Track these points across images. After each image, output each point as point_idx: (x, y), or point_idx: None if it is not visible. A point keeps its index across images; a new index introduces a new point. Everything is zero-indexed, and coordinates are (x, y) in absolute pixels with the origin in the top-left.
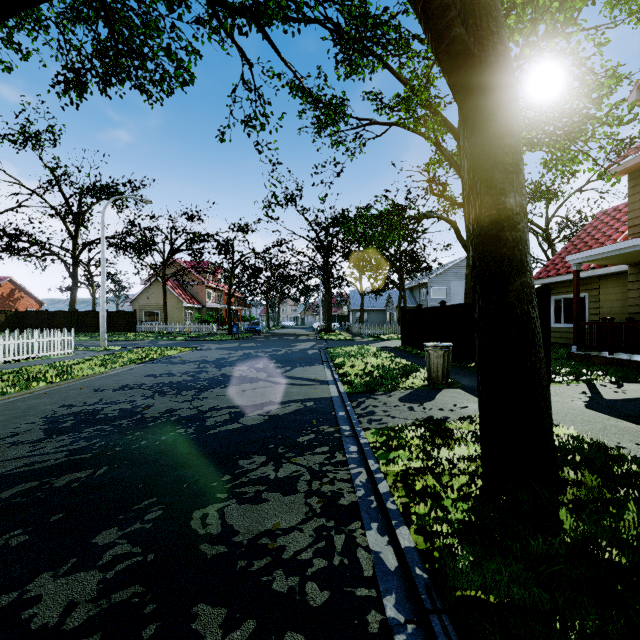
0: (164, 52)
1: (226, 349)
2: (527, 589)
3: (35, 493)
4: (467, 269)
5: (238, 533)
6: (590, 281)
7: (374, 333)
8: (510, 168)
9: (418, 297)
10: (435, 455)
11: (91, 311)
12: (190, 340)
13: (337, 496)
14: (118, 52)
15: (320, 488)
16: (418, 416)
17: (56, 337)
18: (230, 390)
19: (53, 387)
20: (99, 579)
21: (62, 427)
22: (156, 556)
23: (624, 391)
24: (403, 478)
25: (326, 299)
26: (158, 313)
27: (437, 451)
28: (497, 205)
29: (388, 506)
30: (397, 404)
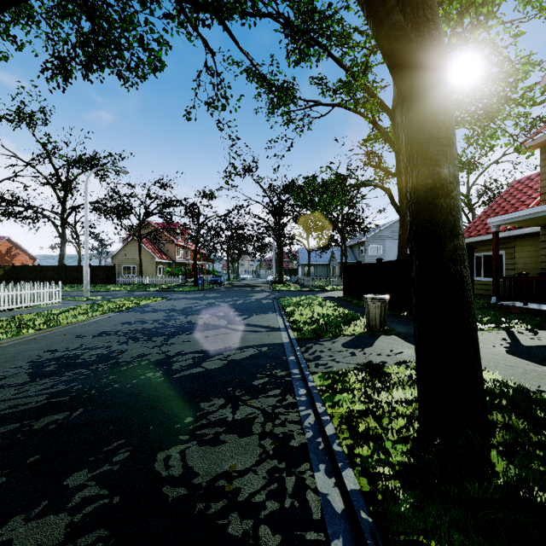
0: (137, 42)
1: (192, 299)
2: (466, 534)
3: (15, 435)
4: (400, 230)
5: (197, 475)
6: (507, 240)
7: (319, 285)
8: (444, 141)
9: (357, 254)
10: (375, 398)
11: (77, 266)
12: (161, 291)
13: (288, 438)
14: (98, 42)
15: (273, 430)
16: (359, 361)
17: (45, 289)
18: (194, 336)
19: (40, 333)
20: (67, 522)
21: (45, 371)
22: (121, 498)
23: (539, 338)
24: (347, 420)
25: (278, 255)
26: (134, 267)
27: (377, 394)
28: (432, 175)
29: (334, 448)
30: (340, 349)
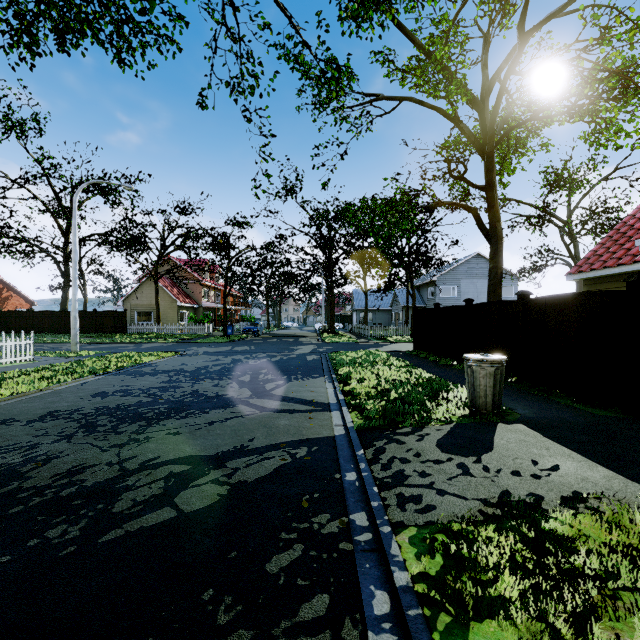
0: None
1: (214, 354)
2: None
3: None
4: (491, 262)
5: None
6: None
7: (380, 335)
8: None
9: (425, 296)
10: None
11: (79, 311)
12: (180, 342)
13: None
14: None
15: None
16: (484, 491)
17: (9, 341)
18: (191, 422)
19: None
20: None
21: None
22: None
23: None
24: None
25: (328, 298)
26: (151, 313)
27: None
28: None
29: None
30: (438, 457)
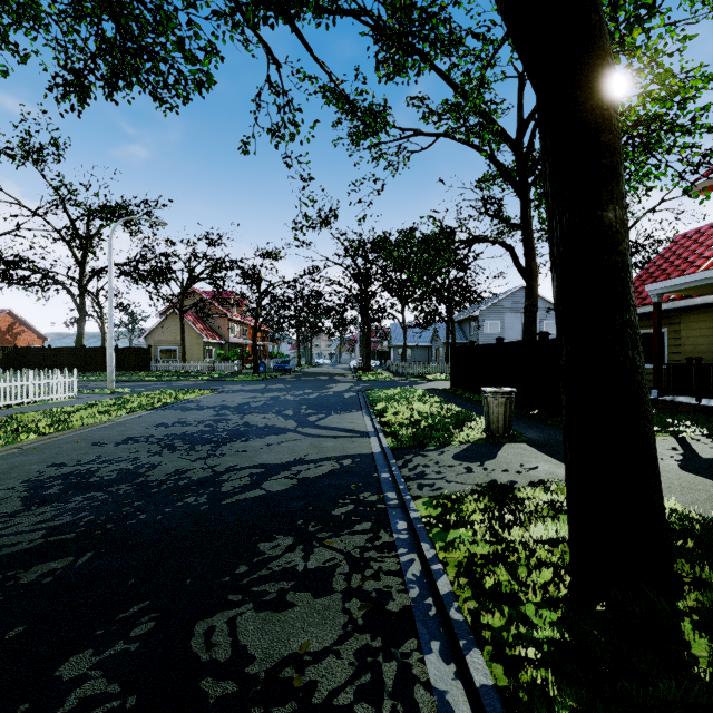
0: (176, 47)
1: (251, 392)
2: None
3: None
4: (526, 300)
5: (253, 659)
6: (670, 314)
7: (419, 372)
8: (608, 173)
9: (468, 331)
10: (506, 537)
11: (100, 347)
12: (211, 381)
13: (384, 598)
14: (125, 50)
15: (362, 585)
16: (479, 480)
17: (55, 379)
18: (253, 444)
19: (45, 440)
20: None
21: (46, 494)
22: (139, 700)
23: None
24: (468, 571)
25: (364, 334)
26: (175, 350)
27: (508, 531)
28: (591, 220)
29: (452, 616)
30: (452, 463)
